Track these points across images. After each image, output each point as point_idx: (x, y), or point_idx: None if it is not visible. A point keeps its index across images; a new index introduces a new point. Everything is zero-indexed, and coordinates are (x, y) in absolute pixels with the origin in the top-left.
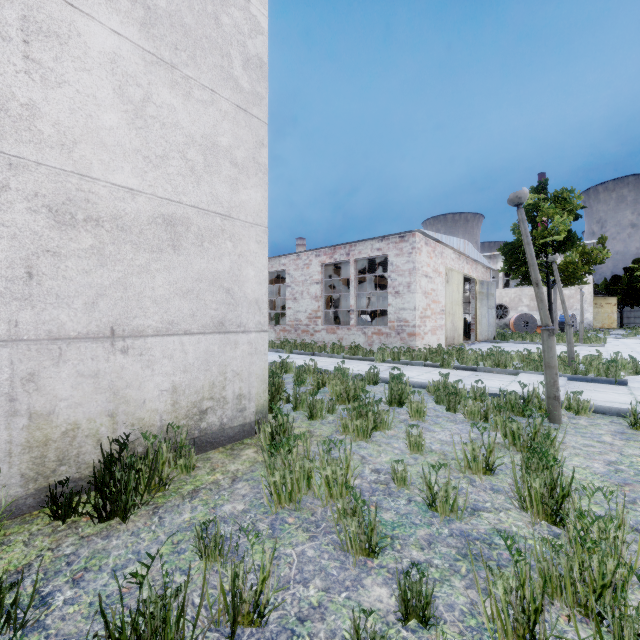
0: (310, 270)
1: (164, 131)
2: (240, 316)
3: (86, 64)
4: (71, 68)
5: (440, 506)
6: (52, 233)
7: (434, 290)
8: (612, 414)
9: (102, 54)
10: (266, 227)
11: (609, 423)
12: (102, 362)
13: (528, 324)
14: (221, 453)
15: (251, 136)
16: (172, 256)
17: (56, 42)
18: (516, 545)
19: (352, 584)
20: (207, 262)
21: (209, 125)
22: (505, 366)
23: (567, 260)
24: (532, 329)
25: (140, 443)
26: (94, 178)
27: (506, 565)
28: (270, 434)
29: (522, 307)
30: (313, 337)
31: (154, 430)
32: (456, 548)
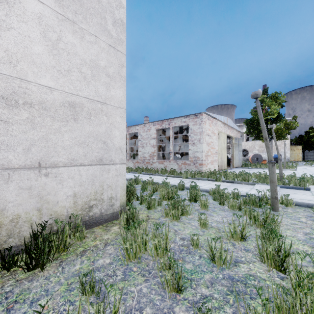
0: (150, 132)
1: (69, 57)
2: (111, 156)
3: (24, 18)
4: (15, 20)
5: (217, 260)
6: (4, 110)
7: (212, 142)
8: (304, 206)
9: (33, 13)
10: (125, 109)
11: (303, 211)
12: (33, 181)
13: (258, 159)
14: (100, 228)
15: (117, 61)
16: (73, 124)
17: (6, 5)
18: (260, 284)
19: (168, 311)
20: (93, 127)
21: (94, 54)
22: (248, 180)
23: (277, 127)
24: (260, 161)
25: (55, 224)
26: (29, 81)
27: (255, 298)
28: (126, 219)
29: (255, 150)
30: (152, 165)
31: (63, 217)
32: (226, 286)
